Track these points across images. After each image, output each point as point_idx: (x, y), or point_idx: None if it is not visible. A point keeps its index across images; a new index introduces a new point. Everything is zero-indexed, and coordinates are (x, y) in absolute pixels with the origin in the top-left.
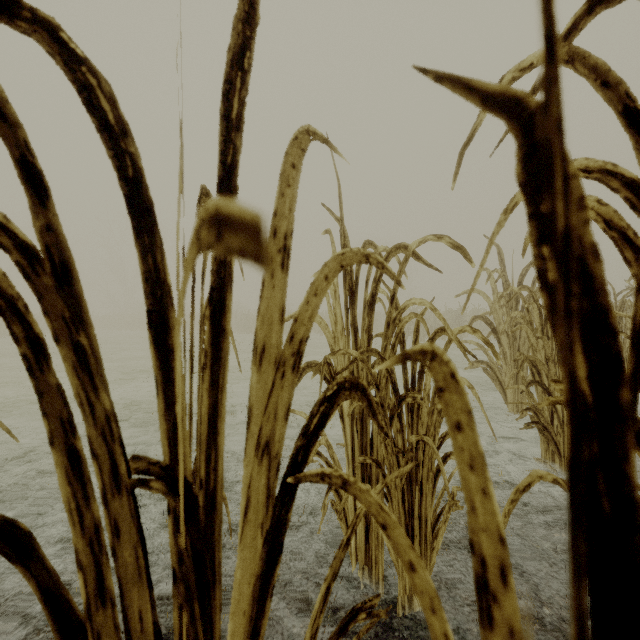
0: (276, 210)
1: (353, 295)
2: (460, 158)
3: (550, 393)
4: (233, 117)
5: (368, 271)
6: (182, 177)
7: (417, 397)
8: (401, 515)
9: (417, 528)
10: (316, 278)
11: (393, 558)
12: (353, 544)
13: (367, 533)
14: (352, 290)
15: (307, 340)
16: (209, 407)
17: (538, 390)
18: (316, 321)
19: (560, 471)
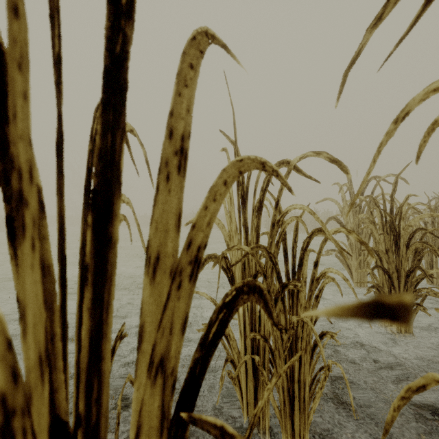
0: (172, 110)
1: (244, 202)
2: (344, 78)
3: (389, 275)
4: (123, 3)
5: (256, 183)
6: (57, 60)
7: (298, 285)
8: (284, 380)
9: (297, 390)
10: (215, 183)
11: (278, 415)
12: (245, 400)
13: (256, 391)
14: (244, 198)
15: (205, 246)
16: (91, 329)
17: (379, 272)
18: (215, 222)
19: (397, 333)
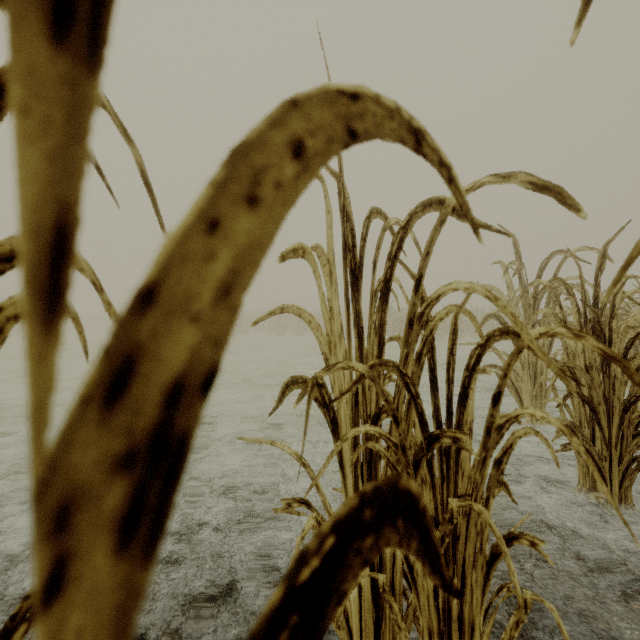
0: None
1: (356, 281)
2: None
3: (593, 408)
4: None
5: (376, 250)
6: None
7: (461, 439)
8: (432, 617)
9: (456, 635)
10: (254, 136)
11: None
12: None
13: (377, 630)
14: (355, 274)
15: (209, 384)
16: None
17: (574, 403)
18: (304, 319)
19: (605, 502)
